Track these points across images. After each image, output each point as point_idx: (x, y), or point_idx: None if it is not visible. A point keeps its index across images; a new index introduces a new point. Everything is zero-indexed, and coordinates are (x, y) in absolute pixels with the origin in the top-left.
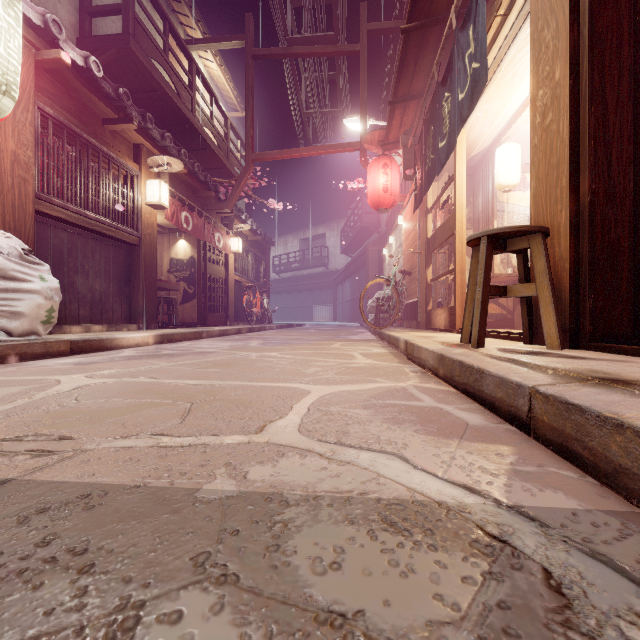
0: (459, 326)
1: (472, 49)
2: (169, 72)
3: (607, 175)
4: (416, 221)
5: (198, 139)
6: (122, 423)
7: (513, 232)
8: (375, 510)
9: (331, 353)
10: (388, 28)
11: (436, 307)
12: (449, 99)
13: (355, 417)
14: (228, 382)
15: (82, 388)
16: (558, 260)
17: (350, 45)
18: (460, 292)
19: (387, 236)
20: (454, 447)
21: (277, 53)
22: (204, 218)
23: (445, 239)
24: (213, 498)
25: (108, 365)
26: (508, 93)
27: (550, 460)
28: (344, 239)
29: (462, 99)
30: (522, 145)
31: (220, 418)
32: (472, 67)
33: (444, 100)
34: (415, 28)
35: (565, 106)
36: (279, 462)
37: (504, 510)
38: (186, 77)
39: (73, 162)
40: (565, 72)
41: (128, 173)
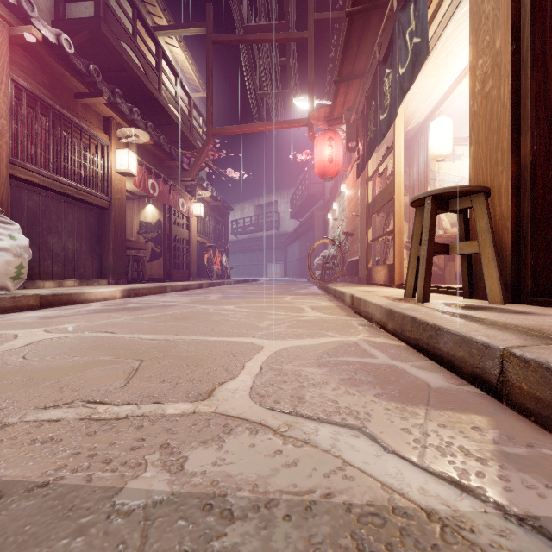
0: (398, 281)
1: (413, 26)
2: (137, 54)
3: (548, 137)
4: (358, 188)
5: (164, 115)
6: (60, 387)
7: (457, 192)
8: (347, 527)
9: (283, 306)
10: (333, 18)
11: (376, 264)
12: (390, 75)
13: (310, 378)
14: (183, 337)
15: (35, 344)
16: (499, 219)
17: (299, 33)
18: (399, 251)
19: (331, 203)
20: (423, 418)
21: (234, 39)
22: (169, 185)
23: (385, 203)
24: (136, 505)
25: (71, 319)
26: (443, 71)
27: (537, 436)
28: (293, 205)
29: (403, 73)
30: (452, 120)
31: (167, 379)
32: (413, 42)
33: (385, 76)
34: (359, 11)
35: (506, 72)
36: (225, 442)
37: (515, 525)
38: (153, 60)
39: (46, 131)
40: (506, 39)
41: (99, 143)
